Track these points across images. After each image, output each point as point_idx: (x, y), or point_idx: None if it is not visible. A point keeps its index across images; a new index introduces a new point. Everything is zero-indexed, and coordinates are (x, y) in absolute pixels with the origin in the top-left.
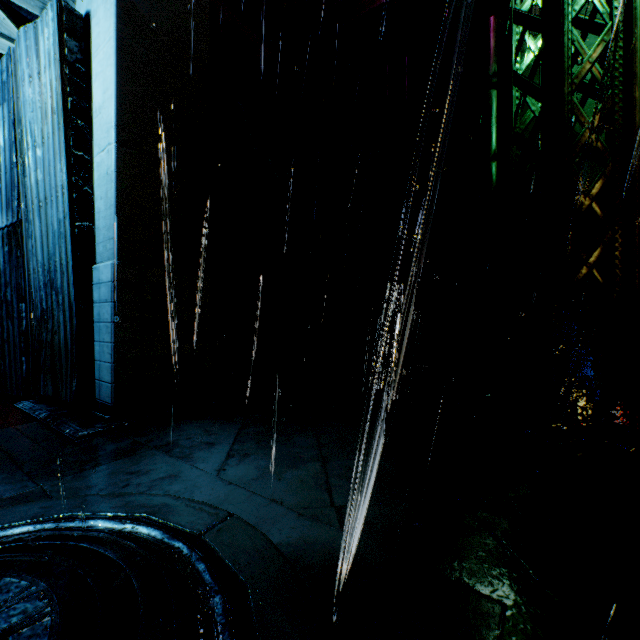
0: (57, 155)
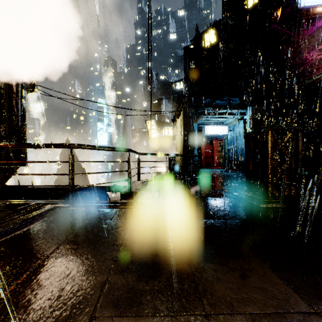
0: (242, 139)
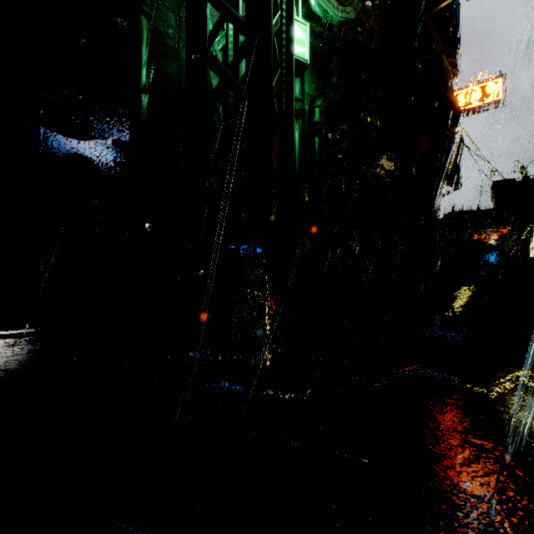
0: None
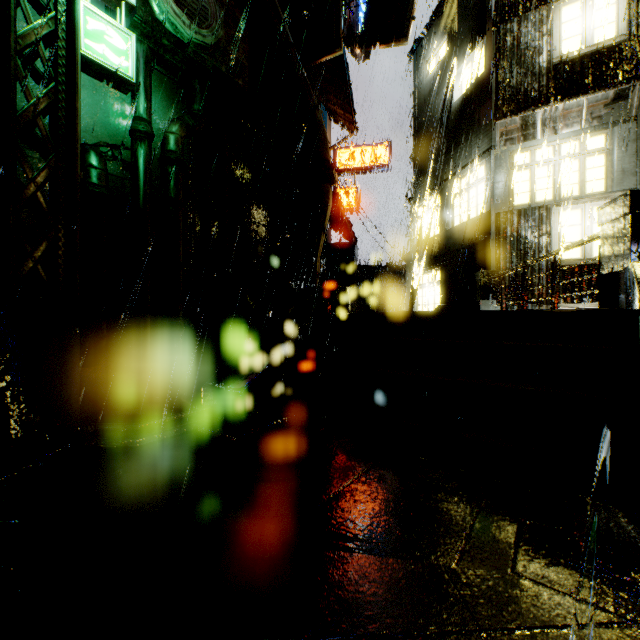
0: None
